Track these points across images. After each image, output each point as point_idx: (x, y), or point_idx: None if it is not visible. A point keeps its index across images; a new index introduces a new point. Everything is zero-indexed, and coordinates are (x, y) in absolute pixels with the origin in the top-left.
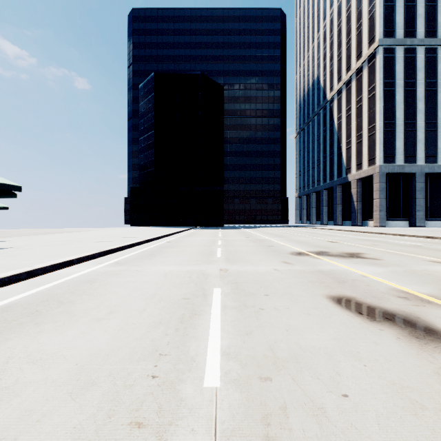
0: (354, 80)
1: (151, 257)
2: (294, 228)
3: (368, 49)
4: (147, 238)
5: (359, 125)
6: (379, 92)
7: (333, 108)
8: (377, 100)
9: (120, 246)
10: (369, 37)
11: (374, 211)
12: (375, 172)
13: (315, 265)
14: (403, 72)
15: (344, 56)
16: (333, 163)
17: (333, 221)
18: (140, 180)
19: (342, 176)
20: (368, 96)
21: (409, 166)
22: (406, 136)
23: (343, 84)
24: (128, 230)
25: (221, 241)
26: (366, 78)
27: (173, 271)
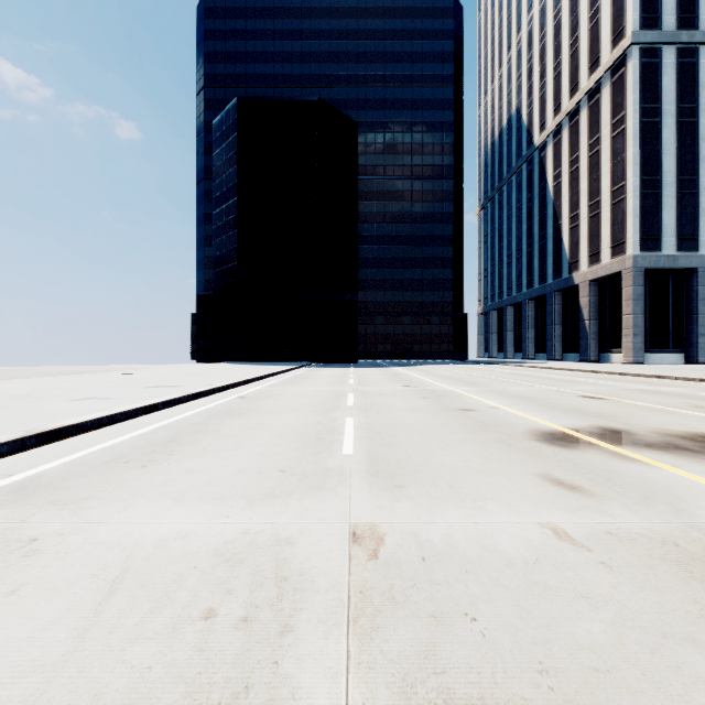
0: (585, 108)
1: (157, 453)
2: (482, 366)
3: (613, 52)
4: (197, 390)
5: (594, 187)
6: (632, 126)
7: (546, 160)
8: (630, 139)
9: (106, 414)
10: (614, 30)
11: (623, 335)
12: (624, 267)
13: (674, 501)
14: (675, 89)
15: (565, 68)
16: (546, 254)
17: (546, 354)
18: (214, 284)
19: (563, 276)
20: (611, 135)
21: (686, 256)
22: (681, 203)
23: (564, 117)
24: (182, 370)
25: (354, 396)
26: (608, 102)
27: (166, 553)
